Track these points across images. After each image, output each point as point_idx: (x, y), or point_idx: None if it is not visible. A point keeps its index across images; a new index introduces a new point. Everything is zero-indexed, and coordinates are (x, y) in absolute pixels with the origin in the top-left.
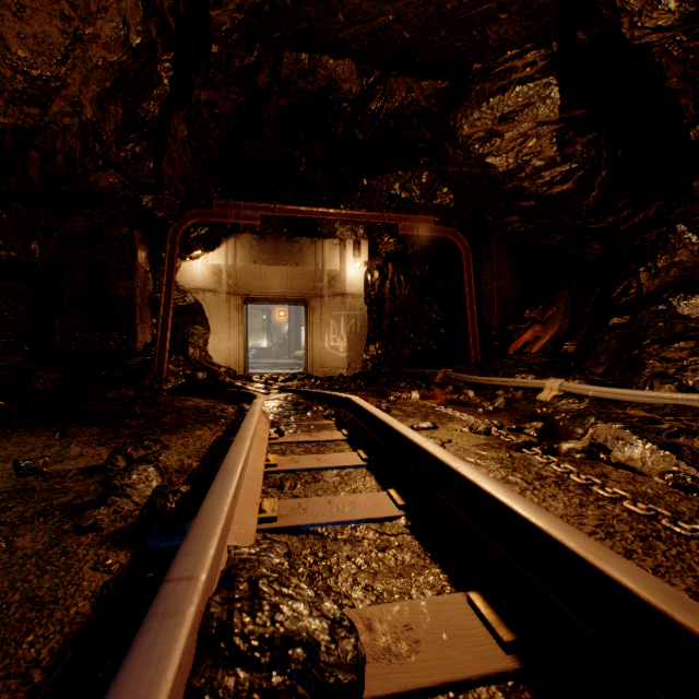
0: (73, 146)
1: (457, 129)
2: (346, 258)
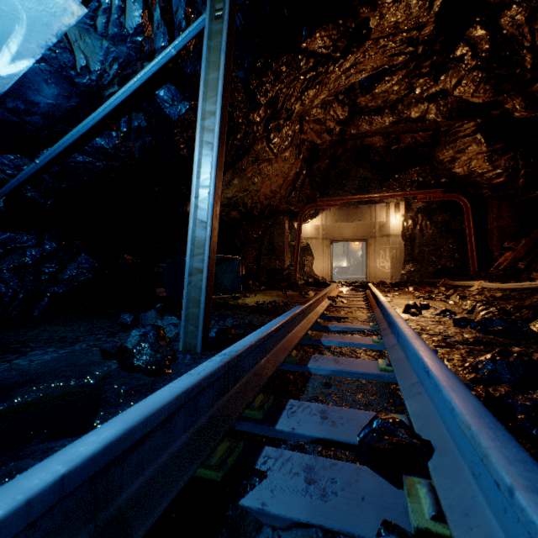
0: (277, 202)
1: (435, 157)
2: (390, 214)
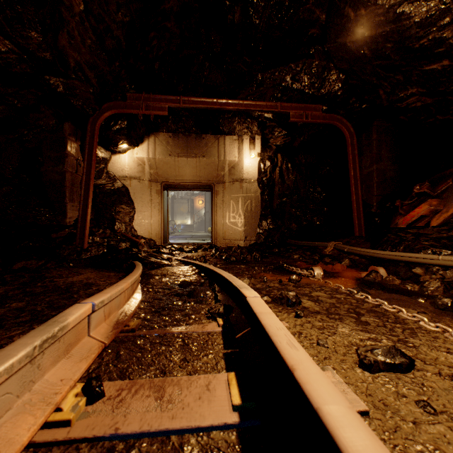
0: None
1: None
2: (243, 150)
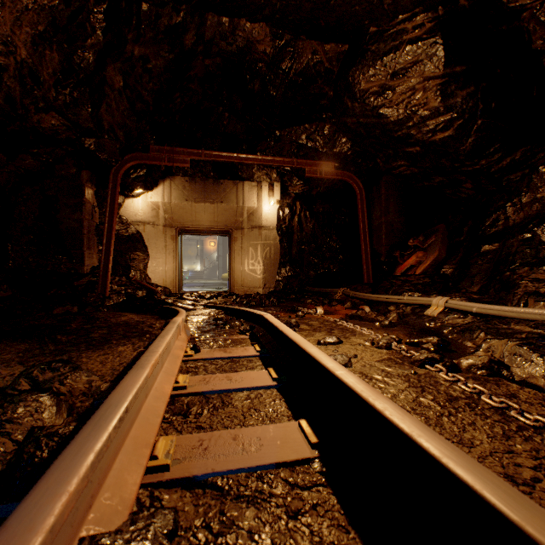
0: (12, 87)
1: (355, 84)
2: (262, 197)
